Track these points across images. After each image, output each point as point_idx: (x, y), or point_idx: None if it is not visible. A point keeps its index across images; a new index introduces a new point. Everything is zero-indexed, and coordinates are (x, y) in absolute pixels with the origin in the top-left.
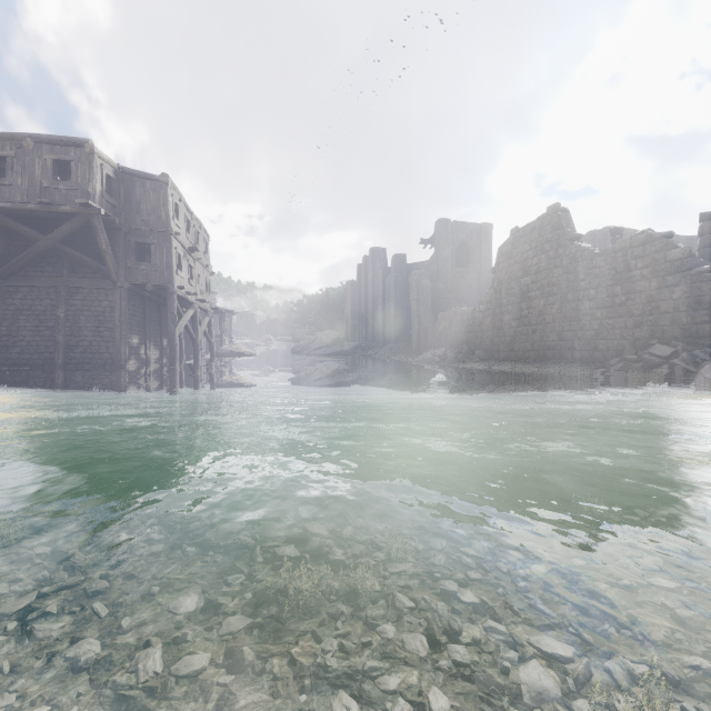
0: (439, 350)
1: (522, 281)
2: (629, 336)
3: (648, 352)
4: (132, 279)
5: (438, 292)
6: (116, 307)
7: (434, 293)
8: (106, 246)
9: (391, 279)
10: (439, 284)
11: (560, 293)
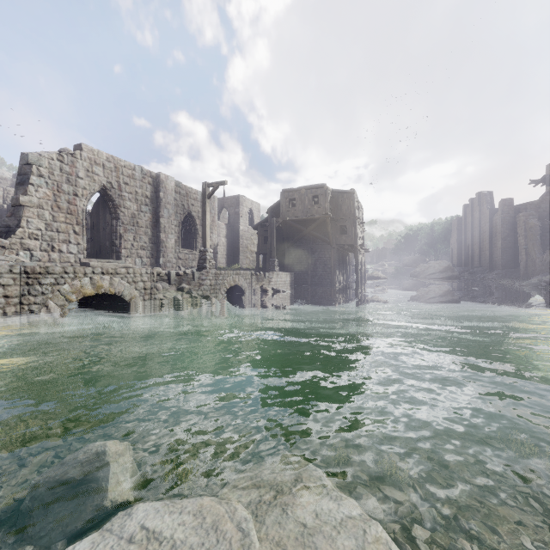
0: (545, 277)
1: None
2: None
3: None
4: (338, 243)
5: (547, 228)
6: (331, 257)
7: (544, 229)
8: (330, 230)
9: (498, 219)
10: (549, 221)
11: None
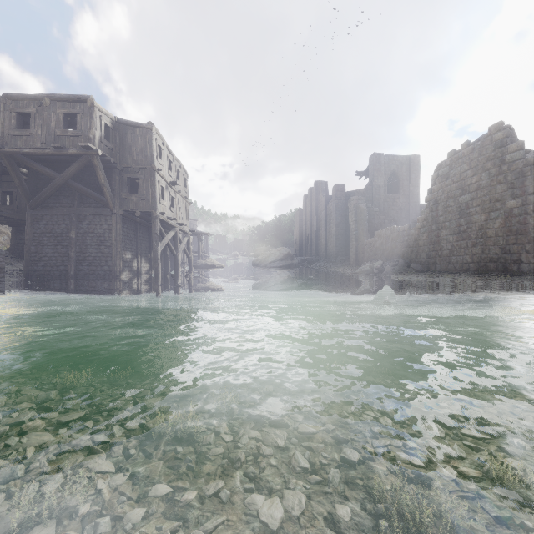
0: (376, 263)
1: (460, 199)
2: None
3: None
4: (125, 207)
5: (373, 214)
6: (112, 229)
7: (370, 215)
8: (104, 180)
9: (332, 205)
10: (374, 208)
11: (504, 208)
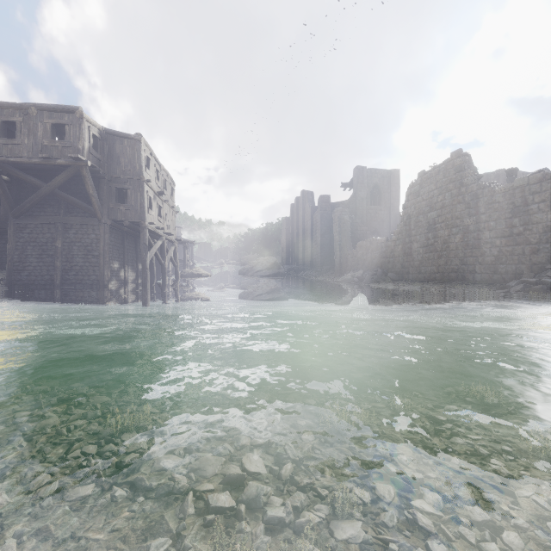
0: (357, 272)
1: (429, 215)
2: (526, 261)
3: (545, 275)
4: (113, 217)
5: (356, 225)
6: (100, 239)
7: (353, 226)
8: (92, 191)
9: (318, 215)
10: (357, 219)
11: (462, 225)
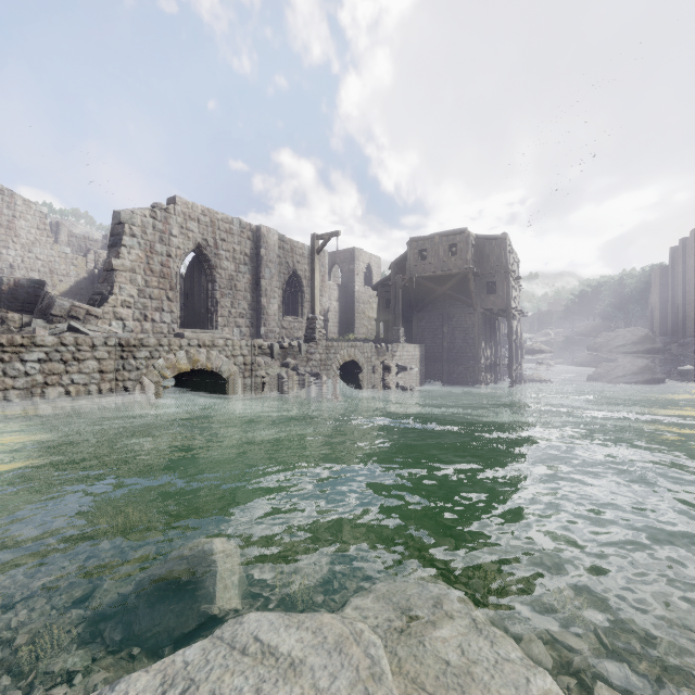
0: None
1: None
2: None
3: None
4: (484, 306)
5: None
6: (475, 324)
7: None
8: (473, 288)
9: None
10: None
11: None
